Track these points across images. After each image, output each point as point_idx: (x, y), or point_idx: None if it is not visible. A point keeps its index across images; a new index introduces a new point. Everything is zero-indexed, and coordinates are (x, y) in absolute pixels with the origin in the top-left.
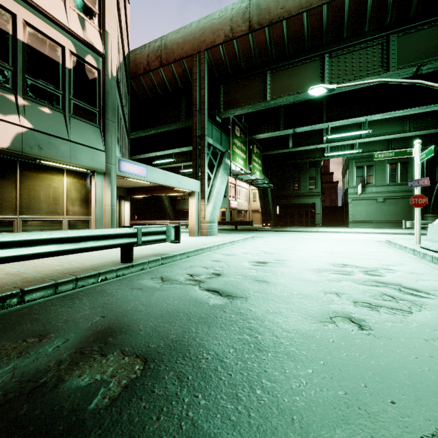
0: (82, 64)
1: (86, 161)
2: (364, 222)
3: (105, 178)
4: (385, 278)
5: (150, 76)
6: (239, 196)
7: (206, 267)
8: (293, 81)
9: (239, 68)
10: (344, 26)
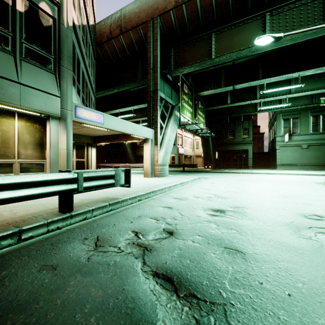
0: (35, 10)
1: (39, 105)
2: (290, 165)
3: (60, 123)
4: None
5: (112, 43)
6: (185, 144)
7: (156, 219)
8: (236, 40)
9: (188, 30)
10: None
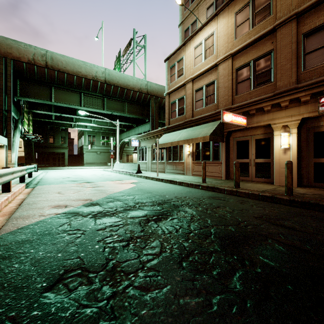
0: None
1: None
2: (91, 163)
3: None
4: (106, 175)
5: None
6: None
7: (60, 177)
8: (67, 98)
9: (36, 78)
10: (90, 88)
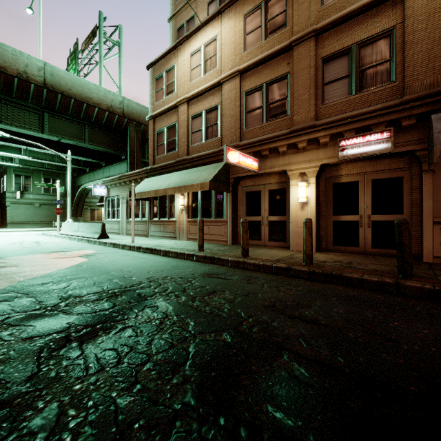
0: None
1: None
2: (23, 223)
3: None
4: (42, 242)
5: None
6: None
7: None
8: None
9: None
10: (14, 92)
